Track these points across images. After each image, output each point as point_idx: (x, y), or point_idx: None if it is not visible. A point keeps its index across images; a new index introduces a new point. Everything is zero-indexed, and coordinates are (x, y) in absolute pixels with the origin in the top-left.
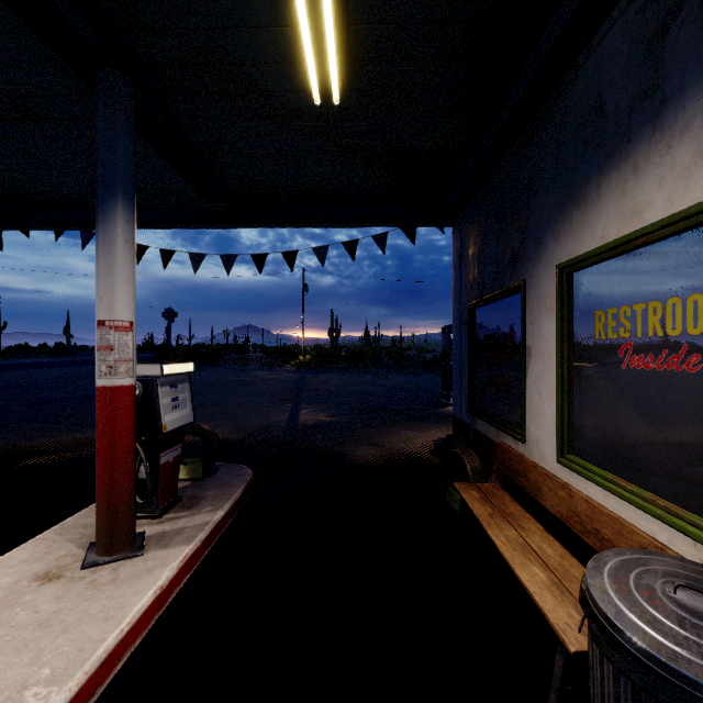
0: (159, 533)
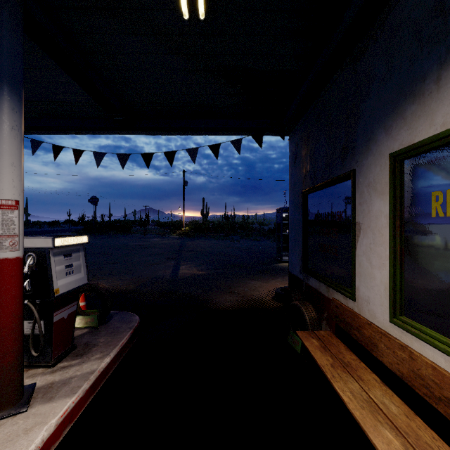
0: (49, 384)
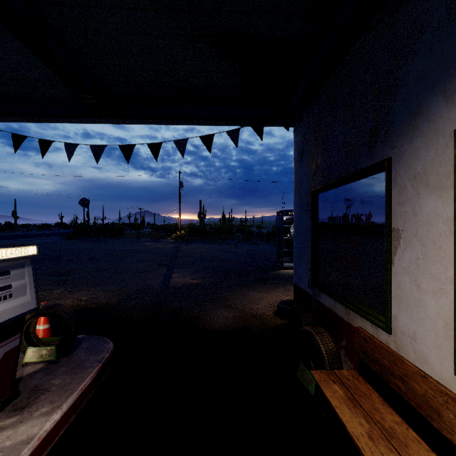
0: None
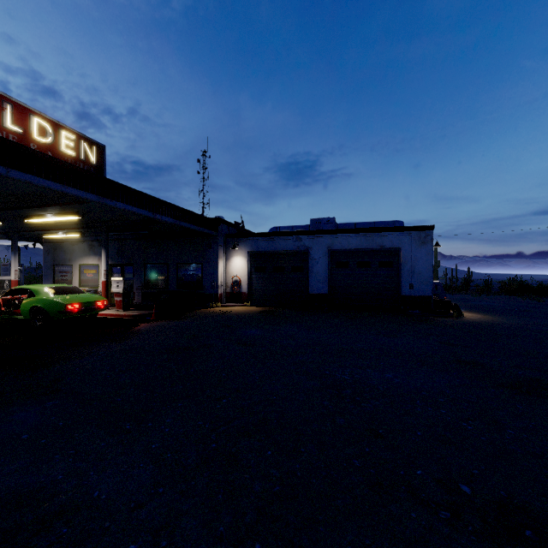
0: None
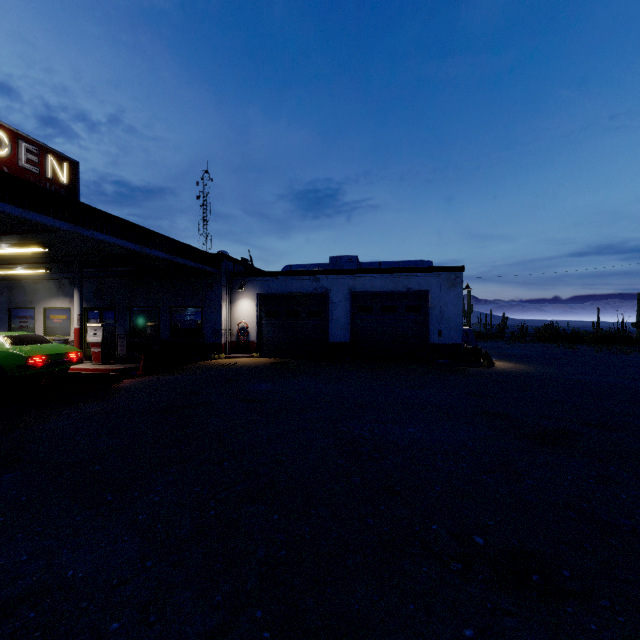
0: None
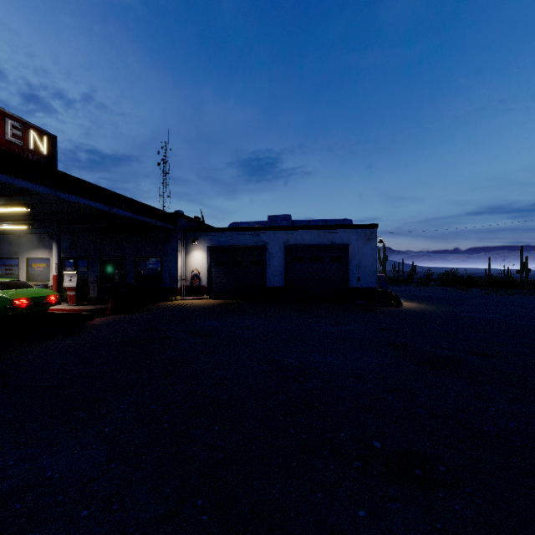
0: None
